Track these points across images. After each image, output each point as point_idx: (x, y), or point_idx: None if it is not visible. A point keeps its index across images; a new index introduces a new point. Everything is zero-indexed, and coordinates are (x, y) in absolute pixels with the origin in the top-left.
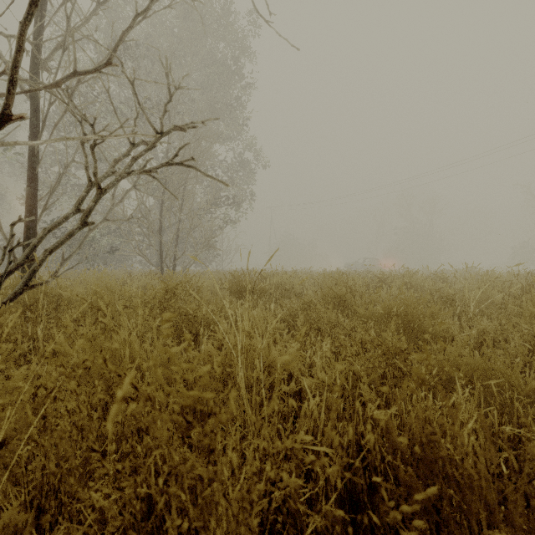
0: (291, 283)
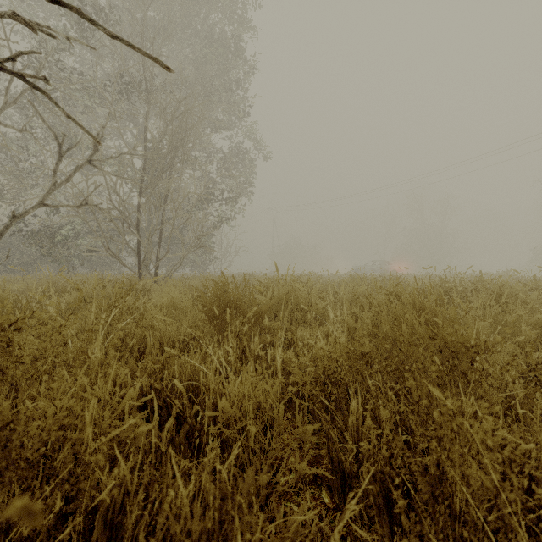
0: (307, 297)
